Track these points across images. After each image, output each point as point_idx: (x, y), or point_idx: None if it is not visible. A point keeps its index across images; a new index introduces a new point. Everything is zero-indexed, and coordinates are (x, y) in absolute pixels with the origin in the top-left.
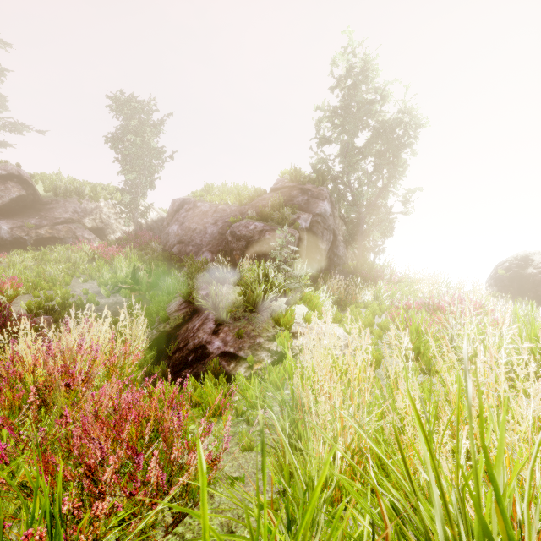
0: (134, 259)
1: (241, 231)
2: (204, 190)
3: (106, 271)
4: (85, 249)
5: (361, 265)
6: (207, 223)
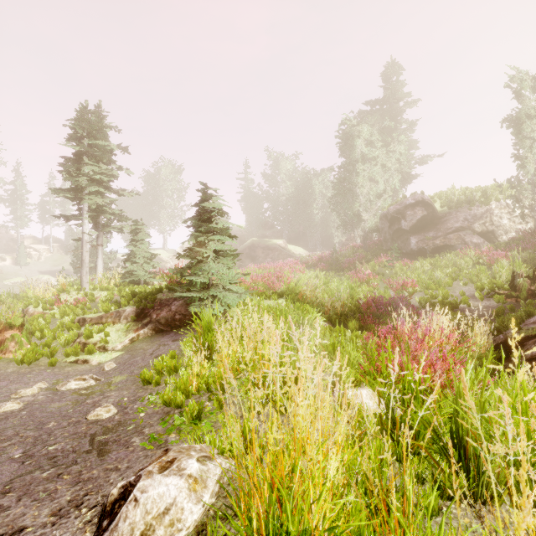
0: (518, 264)
1: None
2: None
3: (484, 276)
4: (470, 255)
5: None
6: None
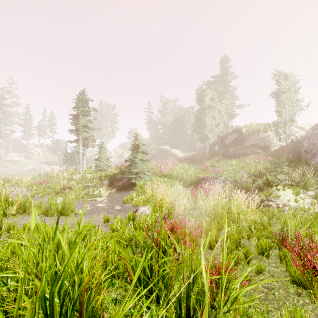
0: (267, 163)
1: None
2: None
3: (252, 168)
4: (253, 157)
5: None
6: None
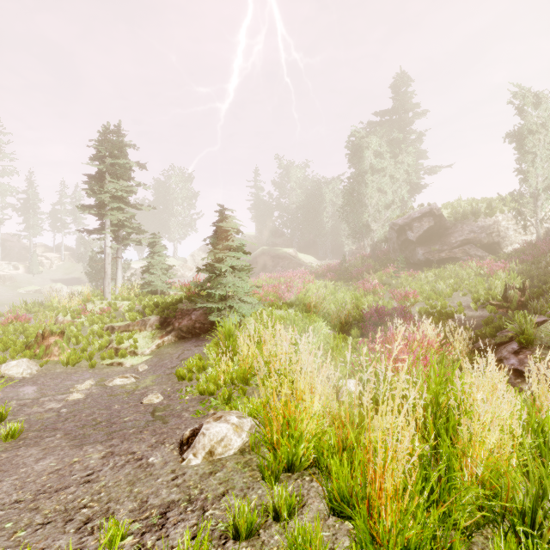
0: (513, 276)
1: None
2: None
3: (481, 288)
4: (472, 266)
5: None
6: None
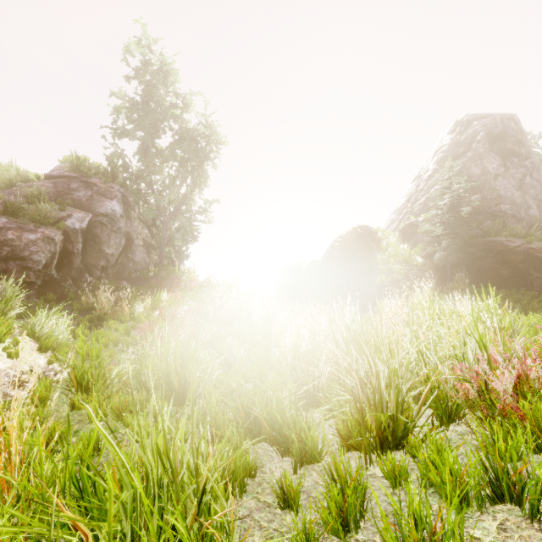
0: None
1: None
2: None
3: None
4: None
5: (162, 271)
6: None
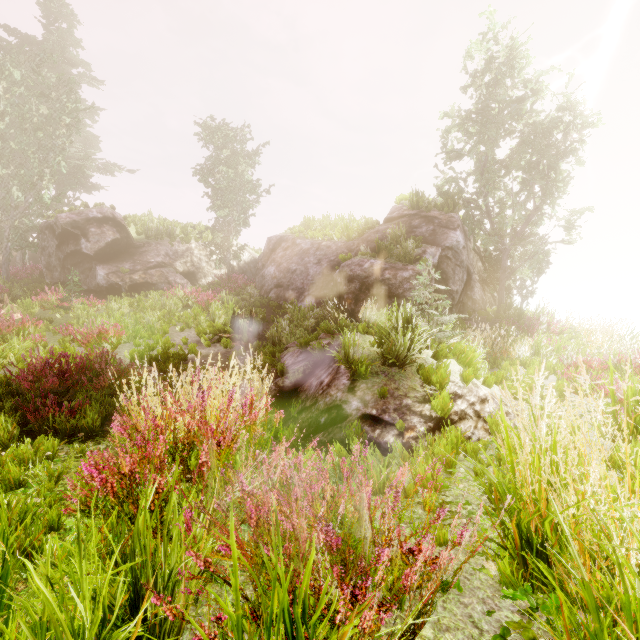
0: (232, 306)
1: (353, 270)
2: (303, 225)
3: (204, 319)
4: (179, 295)
5: (504, 311)
6: (309, 263)
